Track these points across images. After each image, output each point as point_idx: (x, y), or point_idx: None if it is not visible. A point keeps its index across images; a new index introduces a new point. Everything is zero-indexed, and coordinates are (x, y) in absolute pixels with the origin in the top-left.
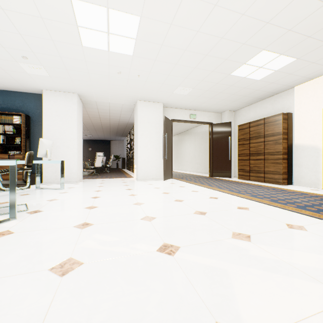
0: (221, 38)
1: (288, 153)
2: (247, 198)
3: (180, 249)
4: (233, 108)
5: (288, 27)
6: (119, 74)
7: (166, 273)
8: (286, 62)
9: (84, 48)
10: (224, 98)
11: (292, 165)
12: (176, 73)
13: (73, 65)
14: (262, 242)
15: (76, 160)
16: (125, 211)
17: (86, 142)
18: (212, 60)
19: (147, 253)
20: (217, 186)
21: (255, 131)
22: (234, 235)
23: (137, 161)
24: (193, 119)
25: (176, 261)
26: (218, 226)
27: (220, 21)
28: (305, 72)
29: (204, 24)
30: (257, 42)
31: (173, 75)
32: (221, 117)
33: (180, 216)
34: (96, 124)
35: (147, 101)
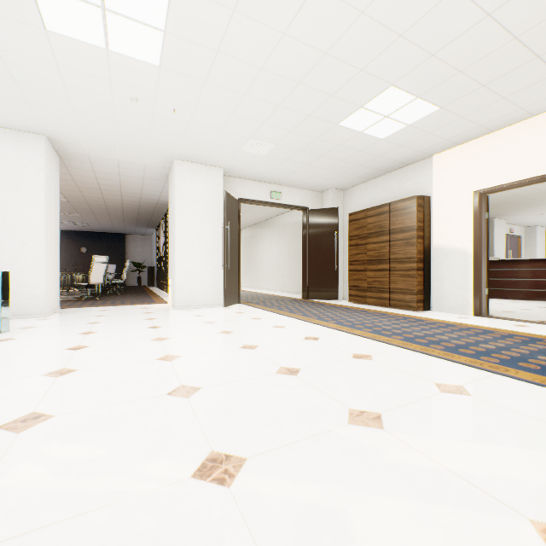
0: (324, 53)
1: (424, 259)
2: (366, 336)
3: (247, 465)
4: (341, 184)
5: (432, 50)
6: (135, 103)
7: (209, 544)
8: (424, 112)
9: (51, 36)
10: (327, 167)
11: (431, 279)
12: (246, 112)
13: (29, 71)
14: (404, 428)
15: (44, 270)
16: (137, 377)
17: (74, 236)
18: (309, 95)
19: (169, 485)
20: (317, 316)
21: (376, 224)
22: (352, 416)
23: (173, 273)
24: (276, 201)
25: (235, 502)
26: (322, 398)
27: (323, 20)
28: (449, 133)
29: (295, 20)
30: (382, 70)
31: (240, 116)
32: (323, 199)
33: (251, 380)
34: (93, 201)
35: (192, 163)
